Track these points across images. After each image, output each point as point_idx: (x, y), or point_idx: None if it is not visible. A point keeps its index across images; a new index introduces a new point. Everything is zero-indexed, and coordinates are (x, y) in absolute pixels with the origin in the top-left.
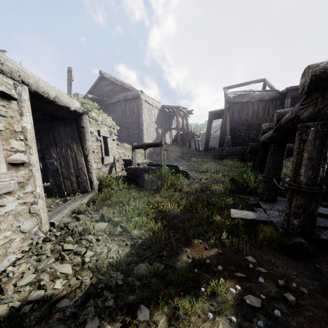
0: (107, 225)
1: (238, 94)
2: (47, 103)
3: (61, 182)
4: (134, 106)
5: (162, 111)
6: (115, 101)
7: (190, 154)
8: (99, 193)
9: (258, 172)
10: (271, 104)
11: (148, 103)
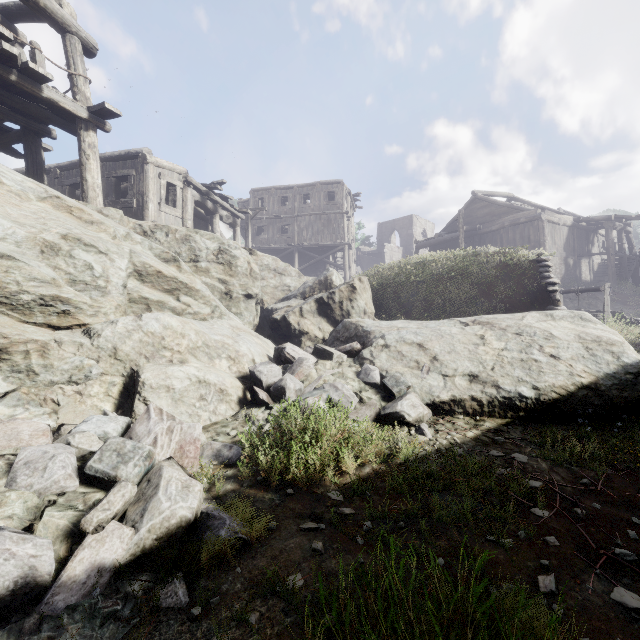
0: None
1: None
2: None
3: None
4: (530, 233)
5: (575, 228)
6: (496, 228)
7: (639, 296)
8: None
9: None
10: None
11: (551, 222)
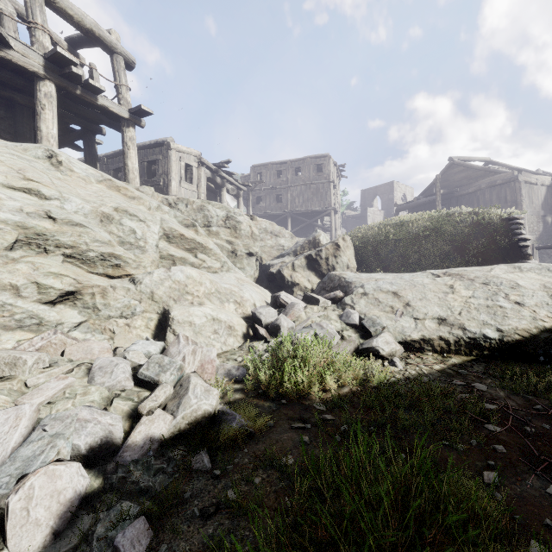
0: None
1: None
2: None
3: None
4: (506, 193)
5: None
6: (473, 190)
7: None
8: None
9: None
10: None
11: (529, 183)
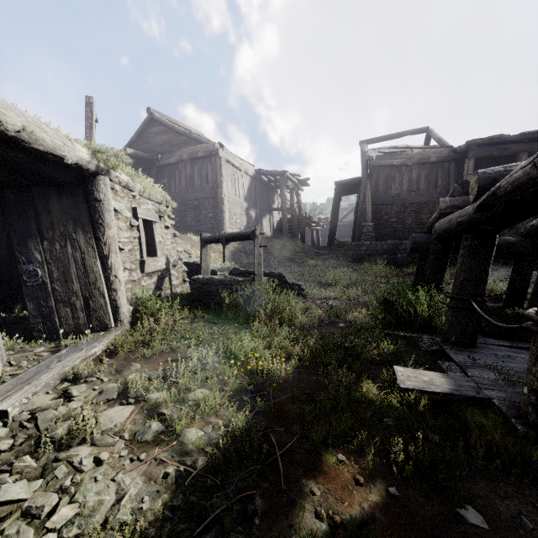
0: (132, 412)
1: (384, 152)
2: (7, 145)
3: (52, 310)
4: (208, 170)
5: (257, 180)
6: (175, 160)
7: (305, 253)
8: (132, 331)
9: (432, 287)
10: (440, 169)
11: (232, 165)
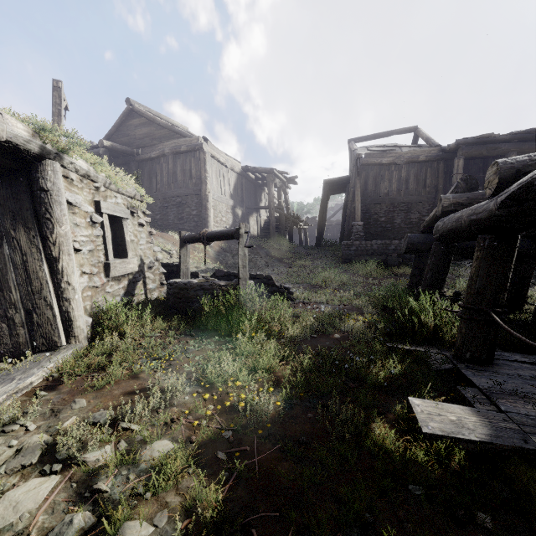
0: (55, 488)
1: (374, 150)
2: None
3: None
4: (191, 166)
5: (244, 177)
6: (156, 155)
7: (293, 253)
8: (89, 349)
9: (435, 292)
10: (429, 168)
11: (217, 160)
